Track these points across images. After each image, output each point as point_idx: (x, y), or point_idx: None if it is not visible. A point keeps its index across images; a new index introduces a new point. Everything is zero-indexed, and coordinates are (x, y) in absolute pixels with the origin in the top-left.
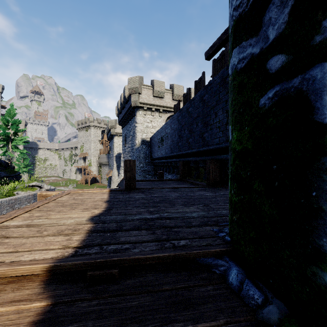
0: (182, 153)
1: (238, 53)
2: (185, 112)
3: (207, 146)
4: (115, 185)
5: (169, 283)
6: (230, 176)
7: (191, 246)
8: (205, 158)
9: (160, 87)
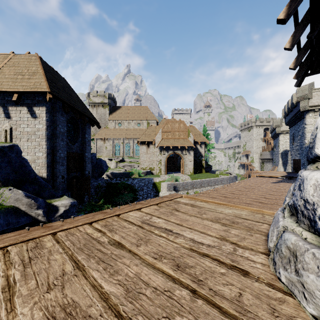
0: None
1: None
2: None
3: None
4: None
5: None
6: None
7: None
8: None
9: None
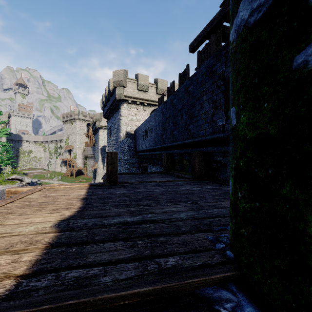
0: (166, 145)
1: (251, 2)
2: (169, 104)
3: (192, 138)
4: (100, 177)
5: None
6: (232, 172)
7: (184, 268)
8: (190, 151)
9: (145, 81)
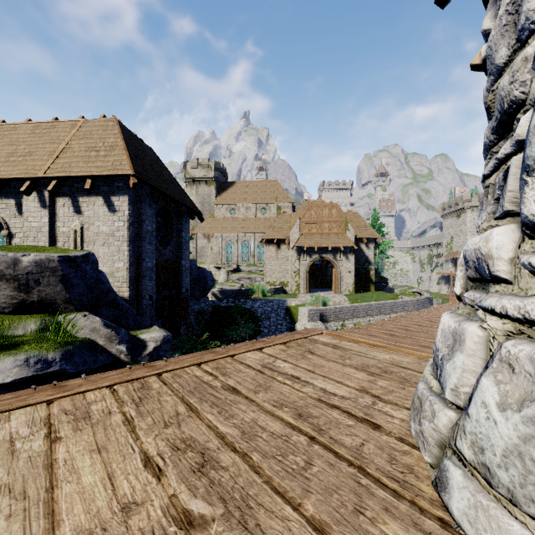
0: None
1: None
2: None
3: None
4: None
5: None
6: None
7: None
8: None
9: None
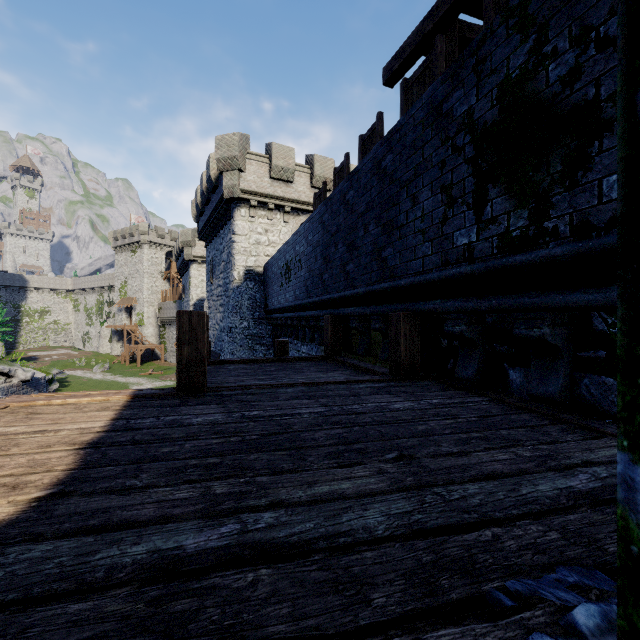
0: (330, 296)
1: None
2: (337, 203)
3: (390, 279)
4: None
5: None
6: None
7: None
8: (386, 309)
9: (286, 159)
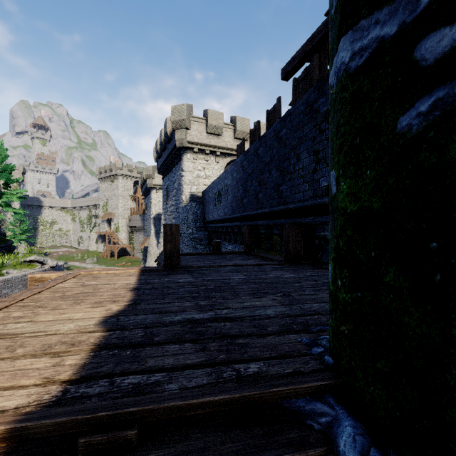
0: (248, 213)
1: (352, 42)
2: (252, 155)
3: (285, 204)
4: (153, 259)
5: (231, 455)
6: (332, 254)
7: (269, 375)
8: (282, 222)
9: (217, 120)
